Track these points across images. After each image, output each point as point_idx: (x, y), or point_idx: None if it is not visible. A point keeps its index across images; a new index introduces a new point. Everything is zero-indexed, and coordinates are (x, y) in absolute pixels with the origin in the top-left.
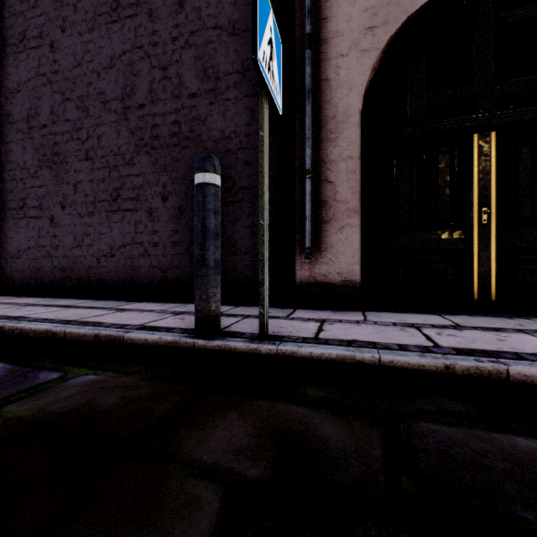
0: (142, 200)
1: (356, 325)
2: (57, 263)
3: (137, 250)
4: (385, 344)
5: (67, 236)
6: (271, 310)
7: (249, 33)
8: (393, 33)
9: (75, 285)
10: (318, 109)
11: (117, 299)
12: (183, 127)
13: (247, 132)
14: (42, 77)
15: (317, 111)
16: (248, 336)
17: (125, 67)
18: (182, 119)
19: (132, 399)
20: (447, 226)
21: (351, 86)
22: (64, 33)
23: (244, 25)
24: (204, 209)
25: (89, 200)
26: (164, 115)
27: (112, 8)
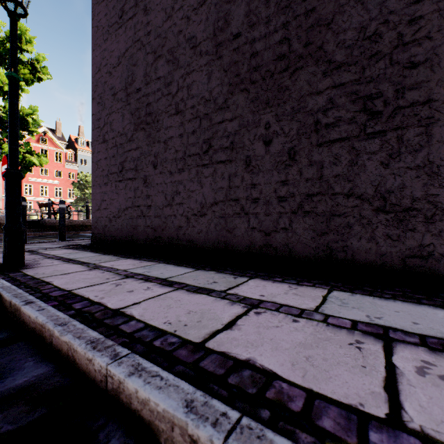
0: (237, 149)
1: None
2: (149, 222)
3: (231, 208)
4: None
5: (158, 195)
6: None
7: None
8: None
9: (165, 245)
10: None
11: (216, 269)
12: (294, 43)
13: (414, 14)
14: (137, 43)
15: None
16: None
17: None
18: (293, 33)
19: None
20: None
21: None
22: None
23: None
24: None
25: (178, 156)
26: (266, 37)
27: None
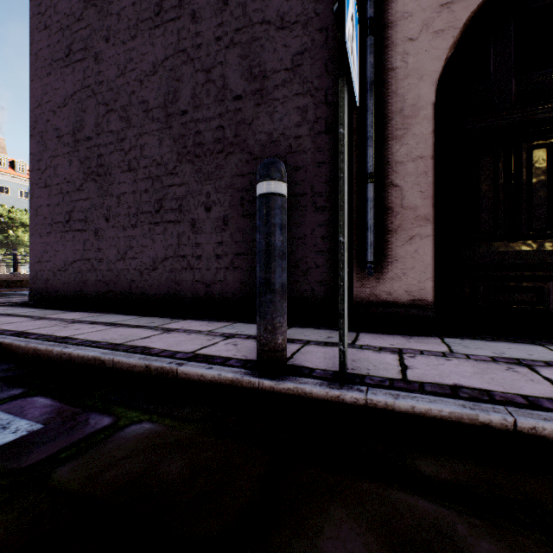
0: (184, 211)
1: (445, 360)
2: (101, 276)
3: (179, 263)
4: (504, 394)
5: (111, 249)
6: (330, 333)
7: (299, 25)
8: (475, 7)
9: (118, 299)
10: (381, 103)
11: (161, 316)
12: (227, 132)
13: (298, 133)
14: (87, 89)
15: (380, 105)
16: (320, 375)
17: (167, 73)
18: (226, 124)
19: (199, 468)
20: (544, 236)
21: (422, 74)
22: (107, 43)
23: (294, 17)
24: (269, 224)
25: (132, 212)
26: (207, 120)
27: (155, 13)
